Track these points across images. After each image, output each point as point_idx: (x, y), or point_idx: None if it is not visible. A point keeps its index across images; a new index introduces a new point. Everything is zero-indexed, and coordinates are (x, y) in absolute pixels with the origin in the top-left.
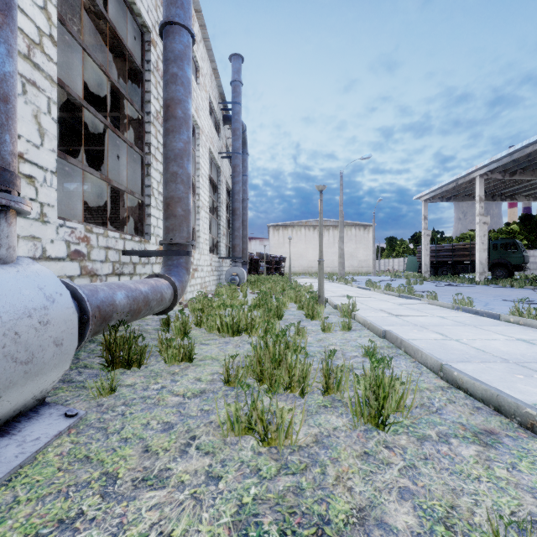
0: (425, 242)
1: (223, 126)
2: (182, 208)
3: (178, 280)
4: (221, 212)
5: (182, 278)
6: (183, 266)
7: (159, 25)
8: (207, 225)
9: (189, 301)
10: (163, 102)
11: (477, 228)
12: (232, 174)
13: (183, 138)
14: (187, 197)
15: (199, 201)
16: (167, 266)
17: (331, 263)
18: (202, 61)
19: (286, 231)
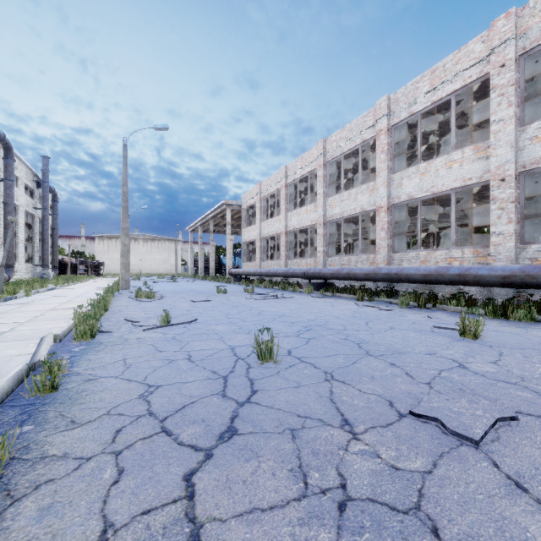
0: (191, 256)
1: (37, 189)
2: (11, 254)
3: (10, 274)
4: (35, 239)
5: (12, 274)
6: (12, 270)
7: (3, 202)
8: (24, 249)
9: (14, 281)
10: (4, 224)
11: (199, 251)
12: (42, 219)
13: (12, 234)
14: (13, 251)
15: (18, 240)
16: (6, 270)
17: (149, 267)
18: (21, 172)
19: (111, 241)
